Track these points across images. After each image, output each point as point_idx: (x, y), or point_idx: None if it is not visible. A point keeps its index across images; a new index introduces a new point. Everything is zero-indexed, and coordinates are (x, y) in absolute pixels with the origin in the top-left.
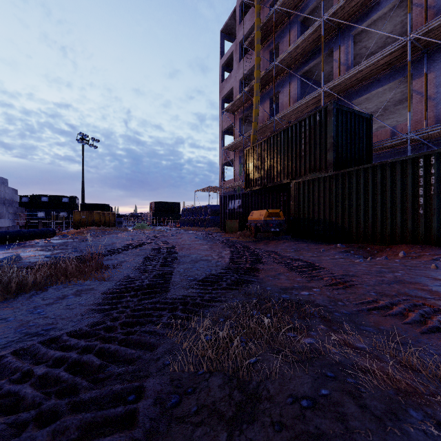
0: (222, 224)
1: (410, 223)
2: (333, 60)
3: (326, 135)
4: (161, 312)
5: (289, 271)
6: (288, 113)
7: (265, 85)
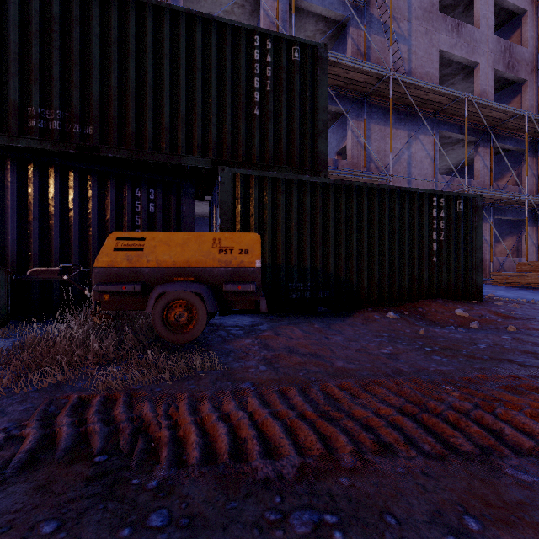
0: None
1: (426, 273)
2: None
3: (314, 102)
4: None
5: None
6: None
7: None
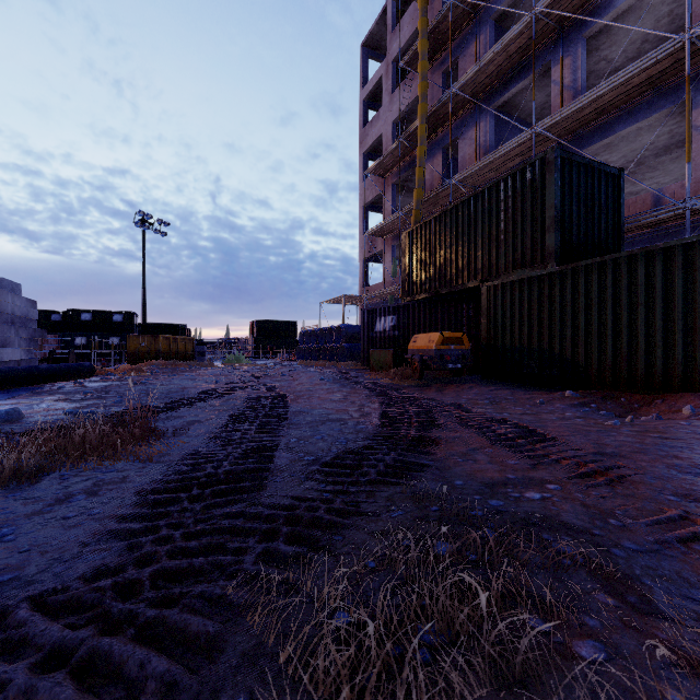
0: (364, 357)
1: None
2: (549, 83)
3: (544, 204)
4: (245, 539)
5: (490, 443)
6: (474, 172)
7: (435, 127)
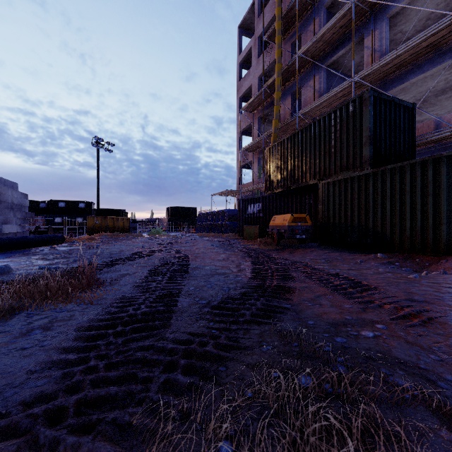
0: (240, 230)
1: None
2: (363, 48)
3: (362, 127)
4: (152, 369)
5: (330, 291)
6: (313, 108)
7: (287, 79)
